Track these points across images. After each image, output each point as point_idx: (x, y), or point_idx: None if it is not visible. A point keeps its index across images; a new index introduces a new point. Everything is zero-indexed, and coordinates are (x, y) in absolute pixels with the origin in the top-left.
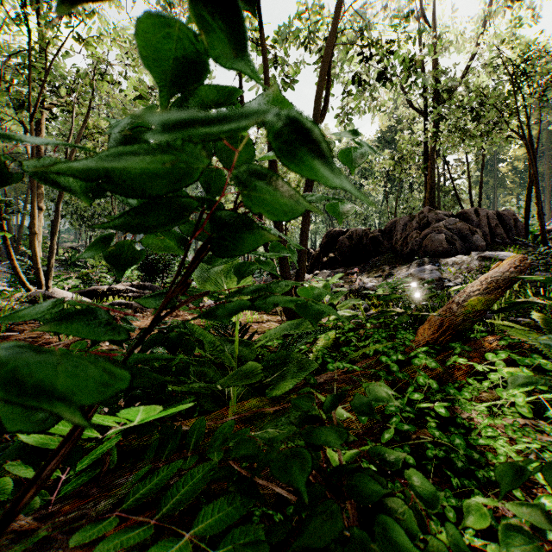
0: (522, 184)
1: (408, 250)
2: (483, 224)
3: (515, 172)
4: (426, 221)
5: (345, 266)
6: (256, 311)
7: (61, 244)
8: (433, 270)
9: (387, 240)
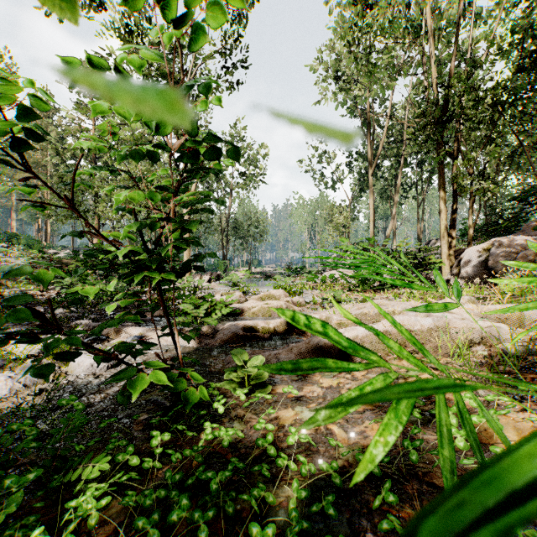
0: None
1: None
2: None
3: None
4: None
5: None
6: None
7: None
8: None
9: None
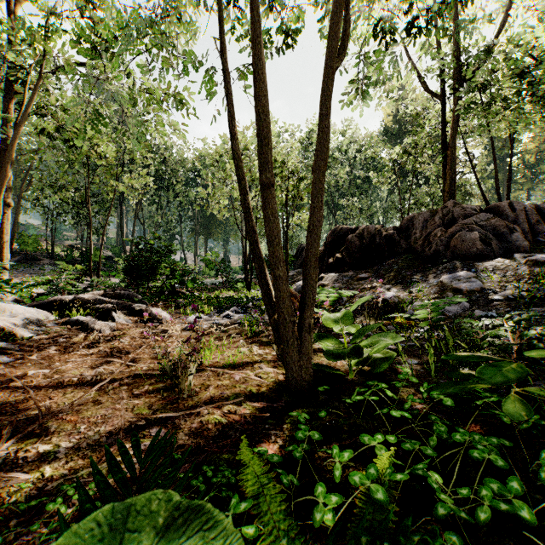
0: (532, 178)
1: (431, 251)
2: (520, 220)
3: (525, 166)
4: (451, 216)
5: (355, 268)
6: (247, 335)
7: (62, 242)
8: (471, 277)
9: (404, 239)
